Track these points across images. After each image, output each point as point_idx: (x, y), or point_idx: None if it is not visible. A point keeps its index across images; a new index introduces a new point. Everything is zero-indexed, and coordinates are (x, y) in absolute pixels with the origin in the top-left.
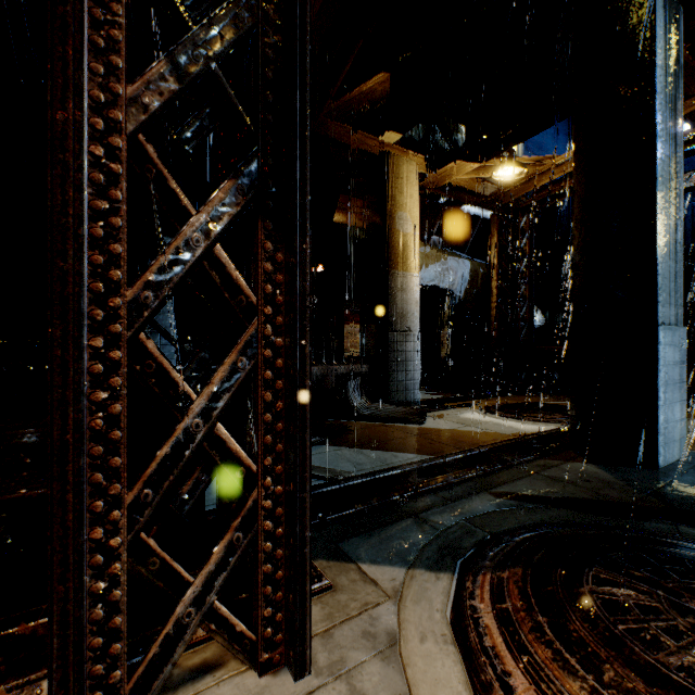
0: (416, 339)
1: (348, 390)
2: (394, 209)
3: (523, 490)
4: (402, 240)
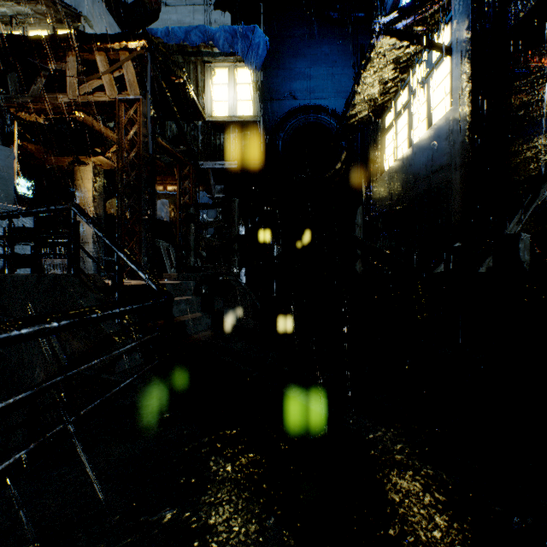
0: (90, 247)
1: (45, 268)
2: (77, 187)
3: None
4: (82, 201)
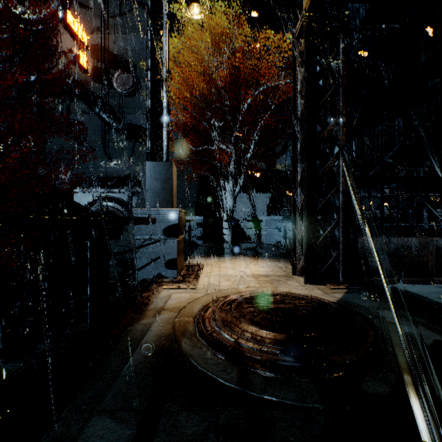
0: None
1: None
2: None
3: None
4: None
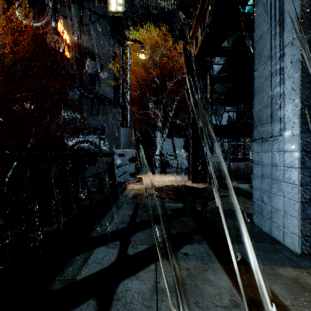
0: None
1: None
2: None
3: (231, 198)
4: None
